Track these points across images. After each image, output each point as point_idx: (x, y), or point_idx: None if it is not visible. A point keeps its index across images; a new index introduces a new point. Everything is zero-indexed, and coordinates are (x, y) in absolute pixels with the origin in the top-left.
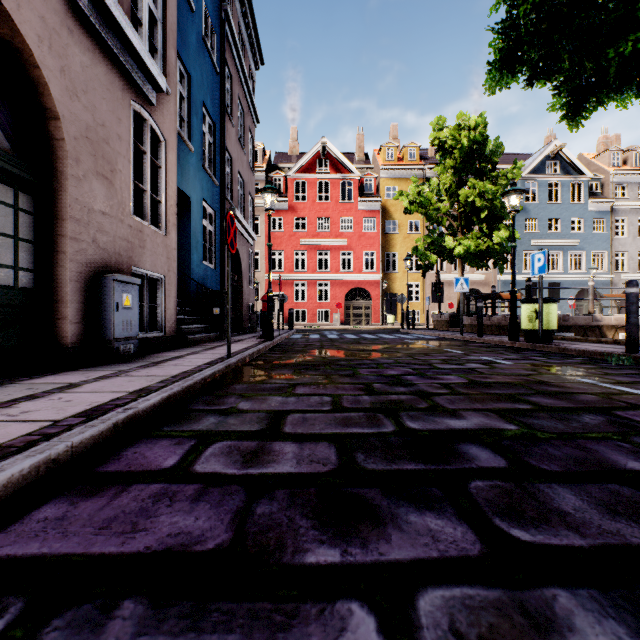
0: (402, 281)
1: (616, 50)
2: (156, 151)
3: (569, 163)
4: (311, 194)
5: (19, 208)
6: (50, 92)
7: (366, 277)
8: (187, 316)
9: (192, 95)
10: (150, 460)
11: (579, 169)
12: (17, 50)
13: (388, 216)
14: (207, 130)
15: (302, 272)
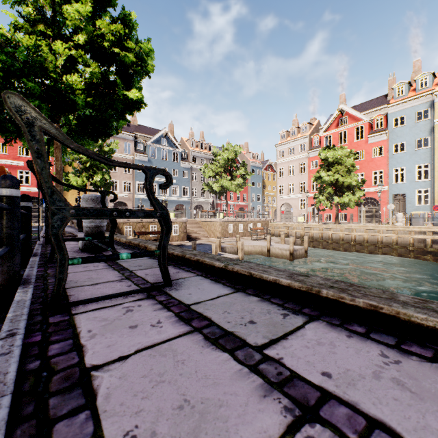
0: (73, 194)
1: (3, 136)
2: None
3: (172, 141)
4: None
5: None
6: None
7: None
8: None
9: None
10: None
11: (176, 145)
12: None
13: None
14: None
15: None
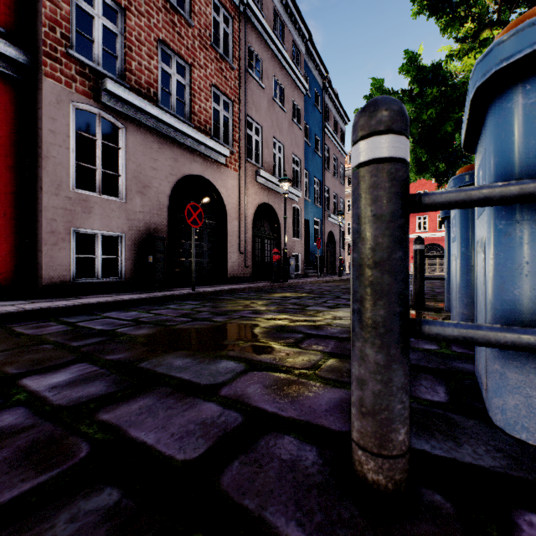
0: None
1: (436, 180)
2: (298, 212)
3: None
4: None
5: (273, 244)
6: (279, 218)
7: (439, 235)
8: (308, 267)
9: (310, 179)
10: (301, 285)
11: None
12: (274, 212)
13: None
14: (316, 186)
15: None
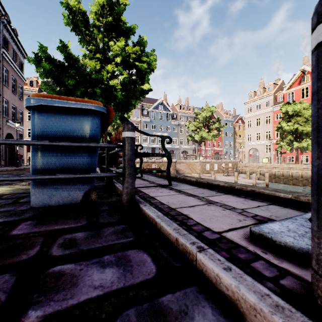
0: None
1: None
2: None
3: (166, 107)
4: None
5: None
6: None
7: None
8: None
9: None
10: None
11: (169, 109)
12: None
13: None
14: None
15: None
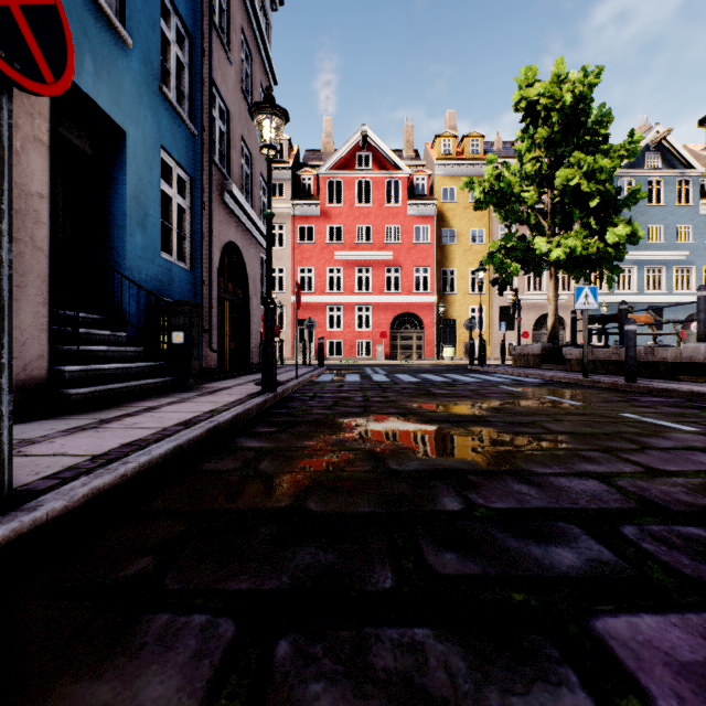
0: (462, 304)
1: None
2: None
3: (674, 155)
4: (348, 196)
5: None
6: None
7: (417, 299)
8: (114, 346)
9: None
10: None
11: (687, 162)
12: None
13: (445, 223)
14: (174, 38)
15: (337, 293)
